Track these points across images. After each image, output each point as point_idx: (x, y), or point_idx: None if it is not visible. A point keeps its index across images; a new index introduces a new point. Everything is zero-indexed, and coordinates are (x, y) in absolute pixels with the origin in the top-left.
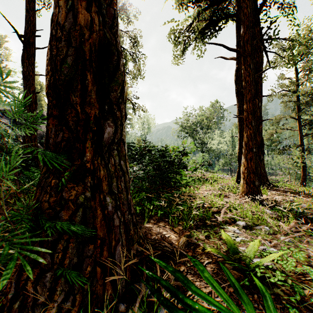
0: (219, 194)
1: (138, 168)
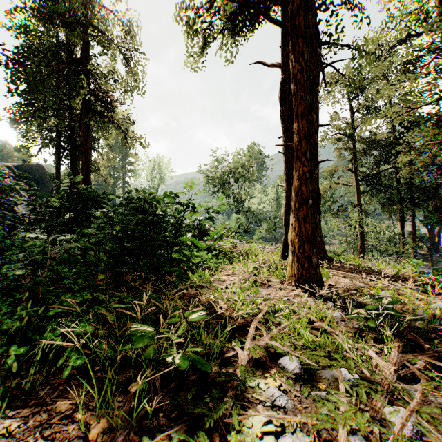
0: (254, 281)
1: (70, 236)
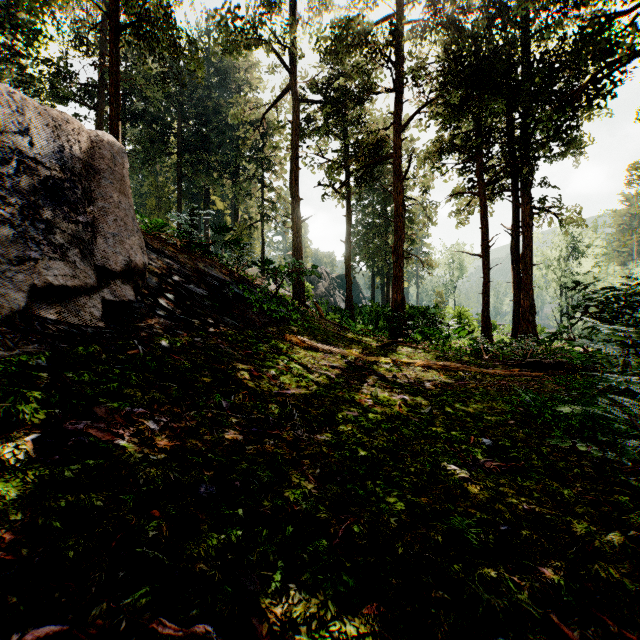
0: None
1: None
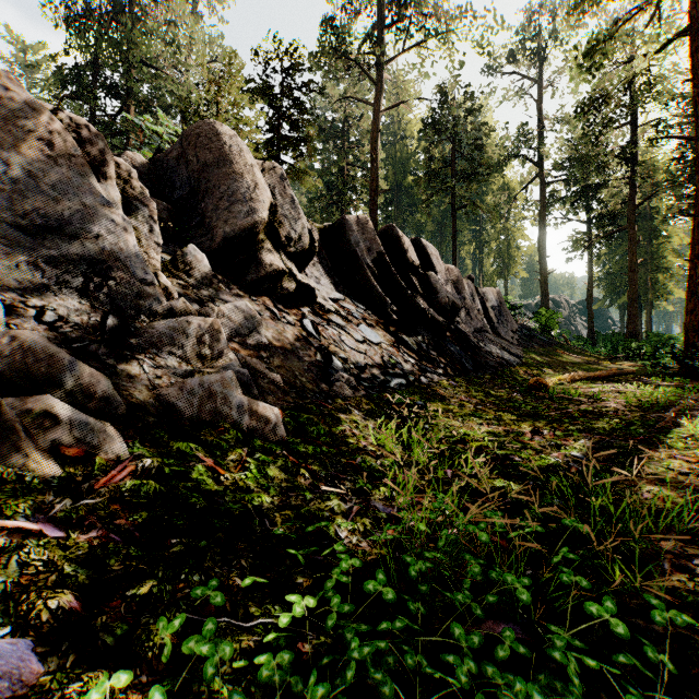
0: None
1: None
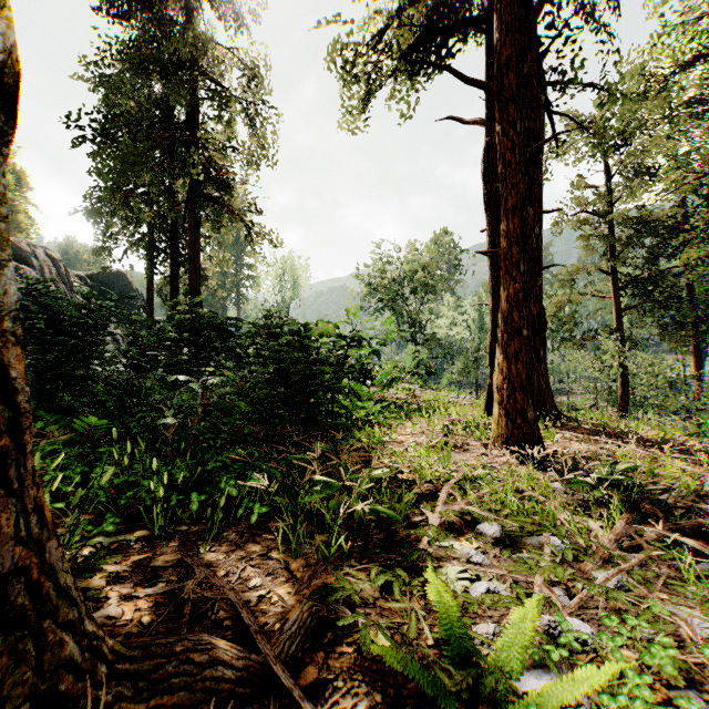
0: (444, 444)
1: (220, 379)
